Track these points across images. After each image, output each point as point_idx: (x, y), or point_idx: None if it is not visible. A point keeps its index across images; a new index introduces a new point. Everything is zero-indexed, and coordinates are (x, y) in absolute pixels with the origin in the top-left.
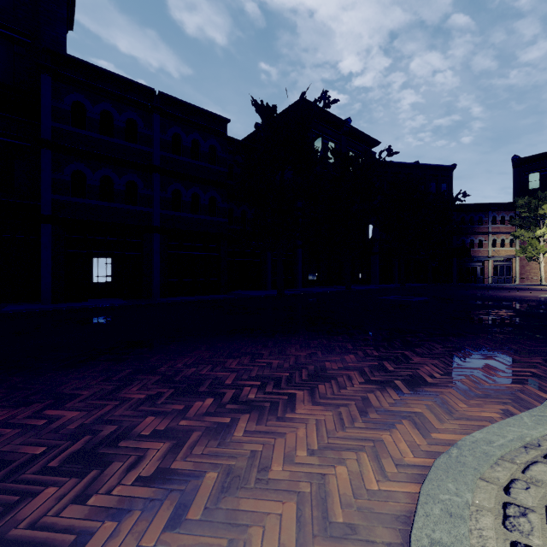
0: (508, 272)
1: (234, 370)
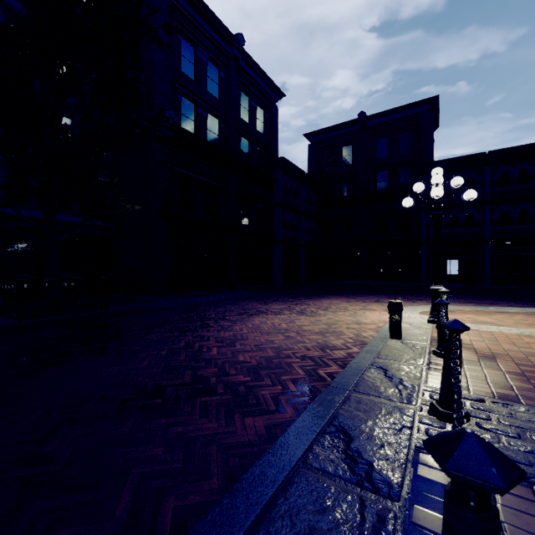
0: None
1: (466, 300)
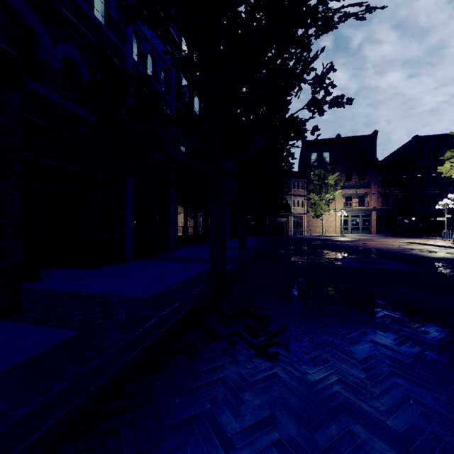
0: (300, 226)
1: None
